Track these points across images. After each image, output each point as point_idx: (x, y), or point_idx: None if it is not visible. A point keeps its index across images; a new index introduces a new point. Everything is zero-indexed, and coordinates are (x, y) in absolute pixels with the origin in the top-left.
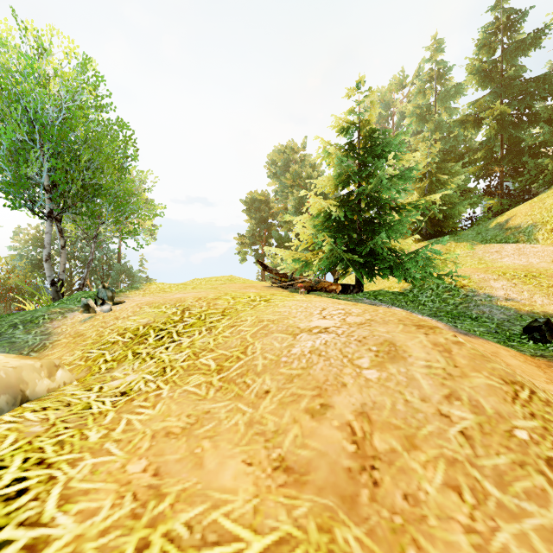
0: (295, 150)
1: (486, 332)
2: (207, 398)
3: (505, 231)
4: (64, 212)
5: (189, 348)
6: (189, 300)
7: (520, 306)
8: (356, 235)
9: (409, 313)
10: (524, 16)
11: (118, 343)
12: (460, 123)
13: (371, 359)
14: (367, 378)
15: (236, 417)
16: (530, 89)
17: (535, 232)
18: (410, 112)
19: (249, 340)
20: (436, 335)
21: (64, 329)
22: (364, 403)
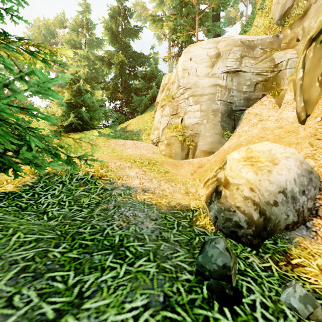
0: None
1: None
2: None
3: (126, 132)
4: None
5: None
6: None
7: (158, 198)
8: None
9: None
10: (132, 15)
11: None
12: (100, 59)
13: None
14: None
15: None
16: (134, 57)
17: (141, 134)
18: (67, 40)
19: None
20: None
21: None
22: None
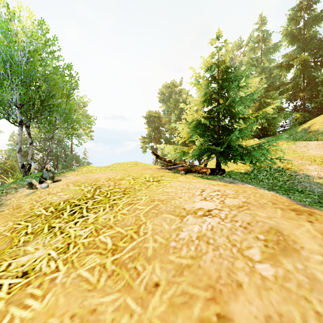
0: (175, 86)
1: (312, 202)
2: (97, 288)
3: (308, 133)
4: (30, 121)
5: (93, 224)
6: (102, 180)
7: None
8: (216, 135)
9: (259, 188)
10: (318, 0)
11: (41, 216)
12: (277, 67)
13: (262, 250)
14: (263, 276)
15: (122, 321)
16: (322, 45)
17: None
18: (246, 62)
19: (142, 218)
20: (322, 224)
21: (12, 201)
22: (268, 315)
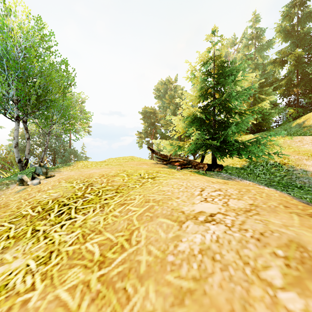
0: (170, 82)
1: None
2: None
3: (303, 128)
4: (27, 116)
5: (80, 228)
6: (95, 176)
7: None
8: (212, 130)
9: (258, 185)
10: None
11: (27, 217)
12: (271, 63)
13: (283, 272)
14: (289, 311)
15: None
16: None
17: None
18: (240, 58)
19: (135, 222)
20: None
21: (1, 198)
22: None
